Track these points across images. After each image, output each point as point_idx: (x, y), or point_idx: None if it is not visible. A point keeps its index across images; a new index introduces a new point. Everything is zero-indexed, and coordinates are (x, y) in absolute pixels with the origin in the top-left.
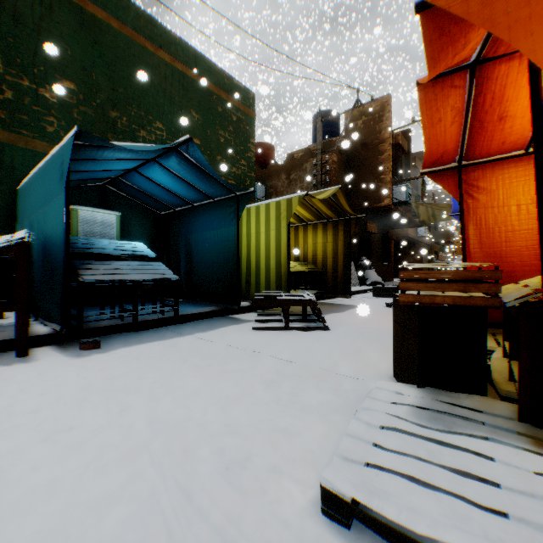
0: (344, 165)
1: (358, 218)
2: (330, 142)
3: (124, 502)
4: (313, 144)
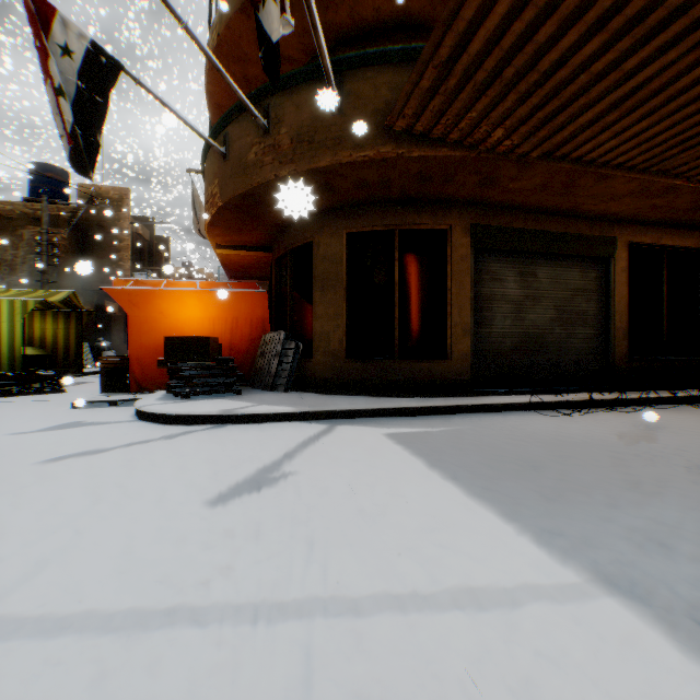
0: (77, 242)
1: (92, 312)
2: (60, 216)
3: (14, 414)
4: (32, 197)
